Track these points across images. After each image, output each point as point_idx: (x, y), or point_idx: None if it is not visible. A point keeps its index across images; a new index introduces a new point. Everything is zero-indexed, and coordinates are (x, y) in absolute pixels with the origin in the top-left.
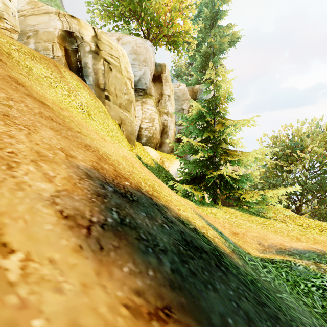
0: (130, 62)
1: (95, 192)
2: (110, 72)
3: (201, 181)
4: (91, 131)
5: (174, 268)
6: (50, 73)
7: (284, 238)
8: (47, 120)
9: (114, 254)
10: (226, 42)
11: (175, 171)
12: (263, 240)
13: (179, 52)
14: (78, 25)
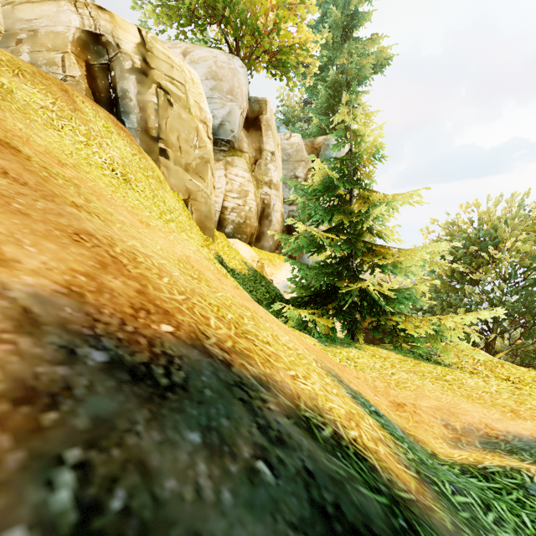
0: (205, 93)
1: (18, 385)
2: (169, 109)
3: (328, 300)
4: (121, 207)
5: None
6: (52, 103)
7: (489, 411)
8: None
9: None
10: (368, 64)
11: (283, 283)
12: (452, 416)
13: (289, 80)
14: (112, 22)
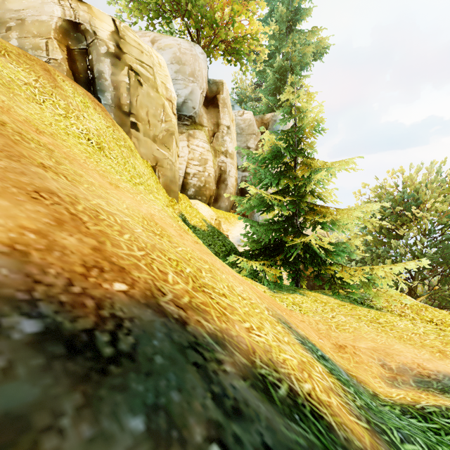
0: (171, 76)
1: None
2: (139, 88)
3: (275, 252)
4: (92, 170)
5: None
6: (35, 80)
7: (419, 351)
8: None
9: None
10: (309, 52)
11: (237, 237)
12: (388, 357)
13: (242, 65)
14: (89, 13)
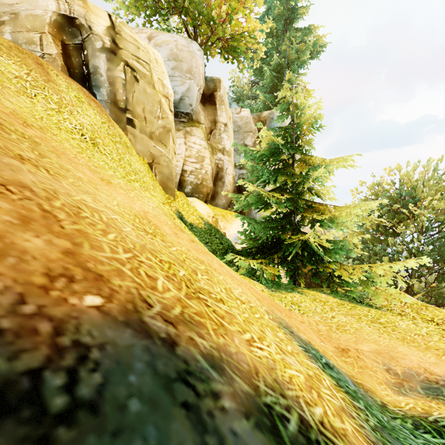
0: (168, 72)
1: None
2: (135, 84)
3: (273, 250)
4: (83, 165)
5: None
6: (26, 73)
7: (425, 354)
8: None
9: None
10: (306, 50)
11: (234, 235)
12: (392, 361)
13: (239, 63)
14: (85, 8)
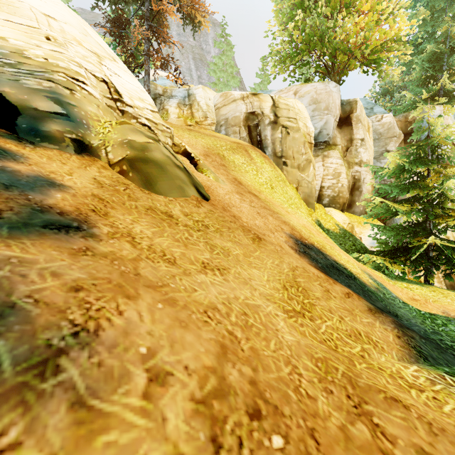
0: (309, 115)
1: (295, 242)
2: (288, 137)
3: (405, 253)
4: (279, 206)
5: (322, 267)
6: (244, 160)
7: None
8: (265, 210)
9: (303, 257)
10: None
11: (371, 240)
12: (454, 312)
13: (380, 72)
14: (259, 101)
